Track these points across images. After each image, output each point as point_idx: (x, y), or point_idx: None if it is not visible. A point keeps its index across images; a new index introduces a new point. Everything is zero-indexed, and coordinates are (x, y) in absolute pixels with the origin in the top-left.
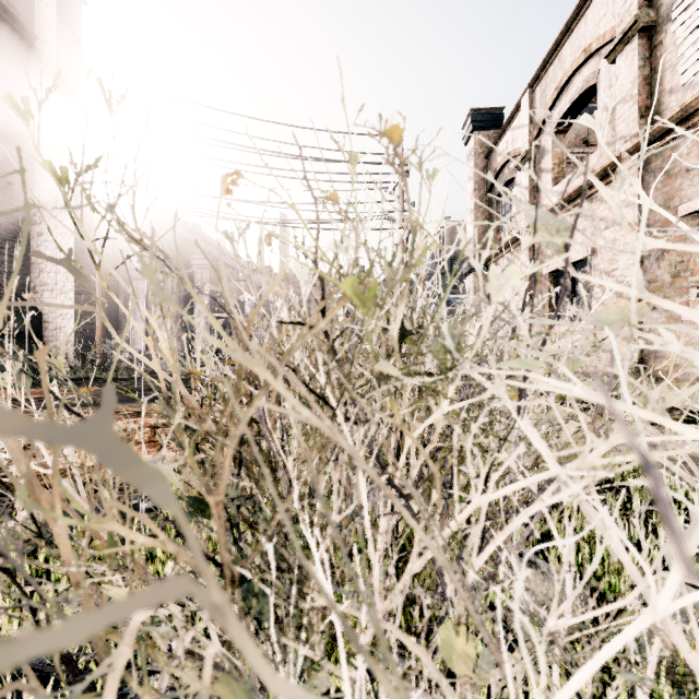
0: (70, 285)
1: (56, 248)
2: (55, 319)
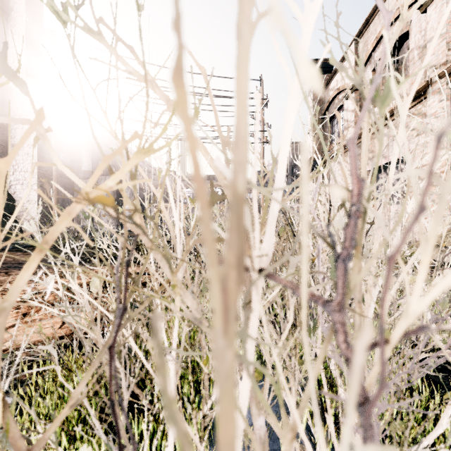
0: (34, 180)
1: (25, 155)
2: (24, 204)
